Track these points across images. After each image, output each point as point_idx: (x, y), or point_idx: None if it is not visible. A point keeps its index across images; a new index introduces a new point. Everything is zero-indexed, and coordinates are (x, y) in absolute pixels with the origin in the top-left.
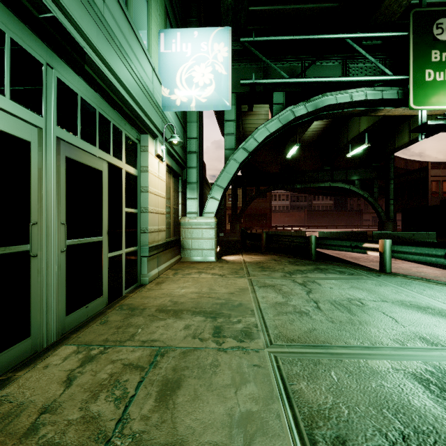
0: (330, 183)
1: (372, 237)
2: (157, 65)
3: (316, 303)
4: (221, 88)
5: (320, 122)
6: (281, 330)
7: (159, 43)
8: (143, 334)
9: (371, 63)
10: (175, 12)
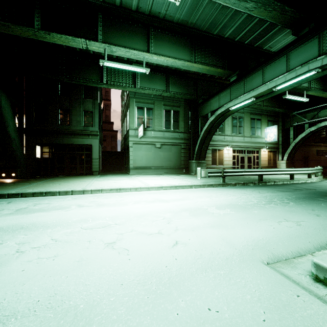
0: None
1: None
2: (264, 135)
3: None
4: (275, 137)
5: None
6: None
7: (264, 130)
8: None
9: None
10: (273, 115)
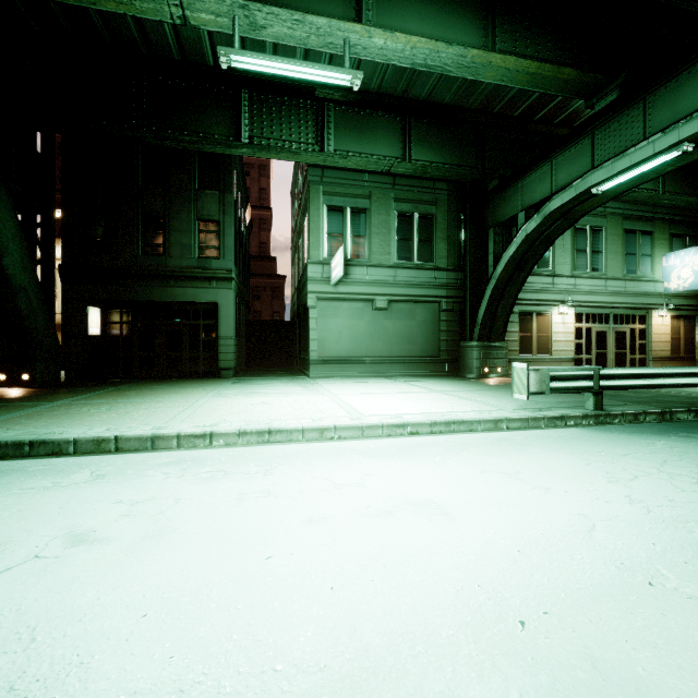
0: None
1: None
2: (661, 273)
3: None
4: (697, 278)
5: None
6: None
7: (662, 262)
8: None
9: None
10: (686, 219)
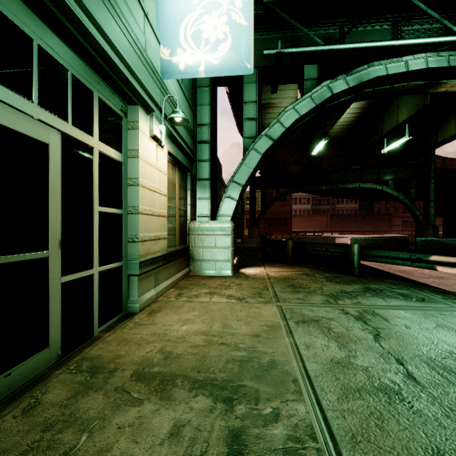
0: (360, 184)
1: (415, 244)
2: (154, 17)
3: (401, 364)
4: (240, 43)
5: (350, 114)
6: (369, 453)
7: None
8: (86, 453)
9: (430, 24)
10: None
